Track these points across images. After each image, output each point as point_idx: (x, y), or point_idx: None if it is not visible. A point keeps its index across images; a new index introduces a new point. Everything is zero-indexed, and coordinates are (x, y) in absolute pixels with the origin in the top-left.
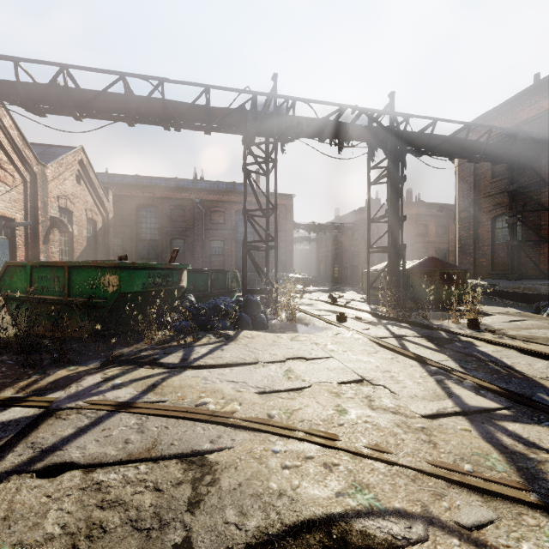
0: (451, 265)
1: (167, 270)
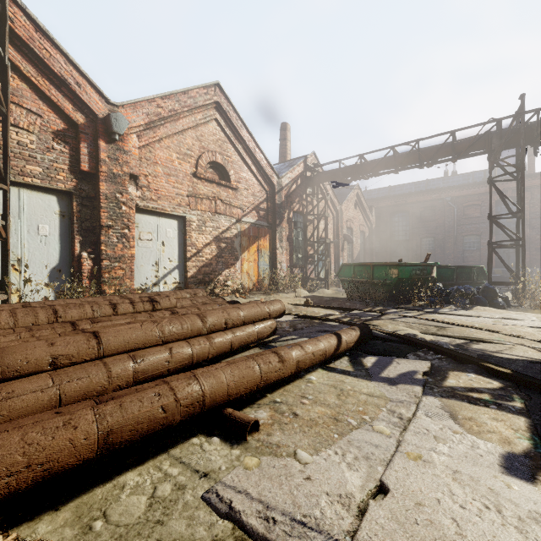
0: None
1: (423, 266)
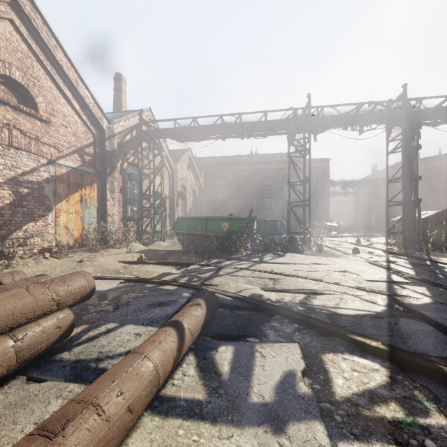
0: None
1: (248, 220)
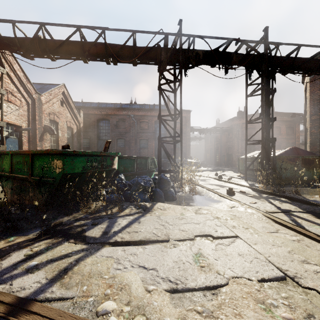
0: (311, 153)
1: (102, 157)
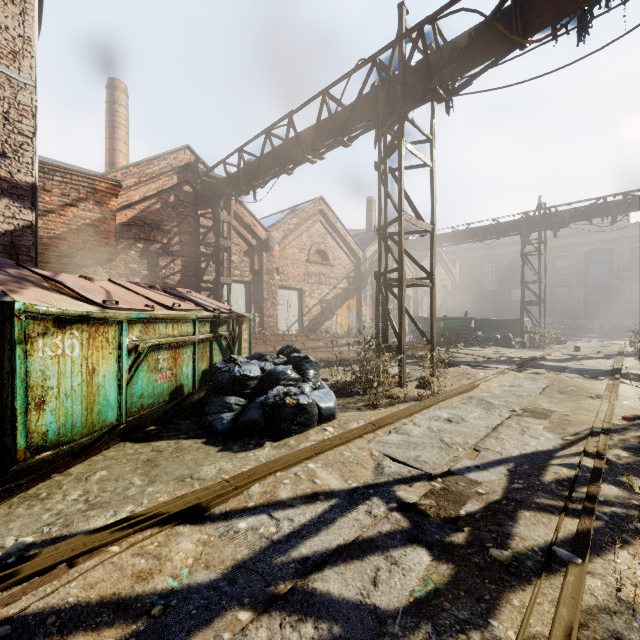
0: None
1: (463, 320)
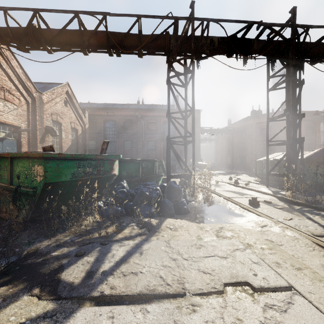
0: None
1: (98, 160)
